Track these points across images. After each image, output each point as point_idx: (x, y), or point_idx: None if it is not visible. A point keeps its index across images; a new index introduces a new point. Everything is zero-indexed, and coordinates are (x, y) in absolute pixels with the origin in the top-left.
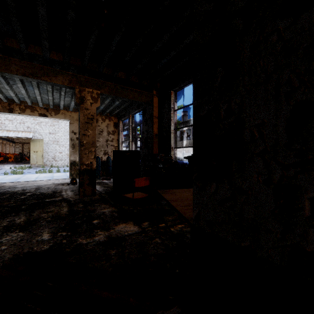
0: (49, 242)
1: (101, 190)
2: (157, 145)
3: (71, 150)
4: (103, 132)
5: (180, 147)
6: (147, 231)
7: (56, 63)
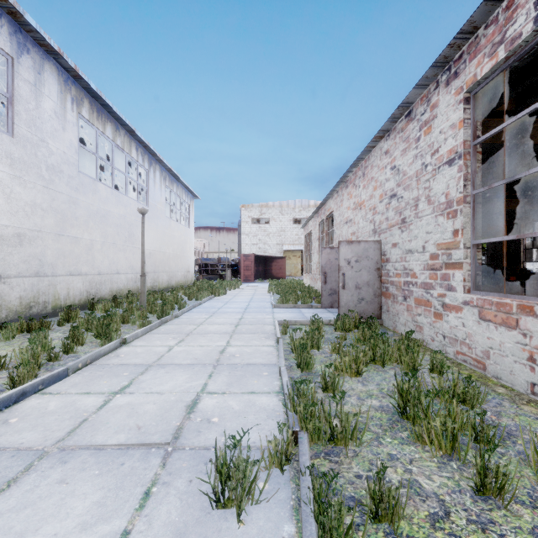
0: None
1: None
2: (506, 260)
3: None
4: None
5: (529, 262)
6: None
7: None
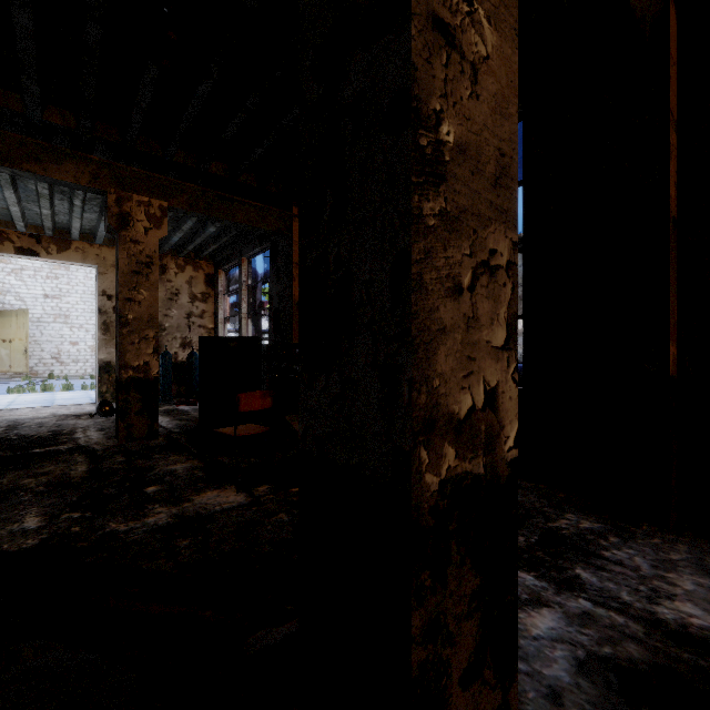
0: (40, 532)
1: (172, 427)
2: None
3: (101, 337)
4: (181, 295)
5: None
6: (263, 502)
7: (59, 132)
